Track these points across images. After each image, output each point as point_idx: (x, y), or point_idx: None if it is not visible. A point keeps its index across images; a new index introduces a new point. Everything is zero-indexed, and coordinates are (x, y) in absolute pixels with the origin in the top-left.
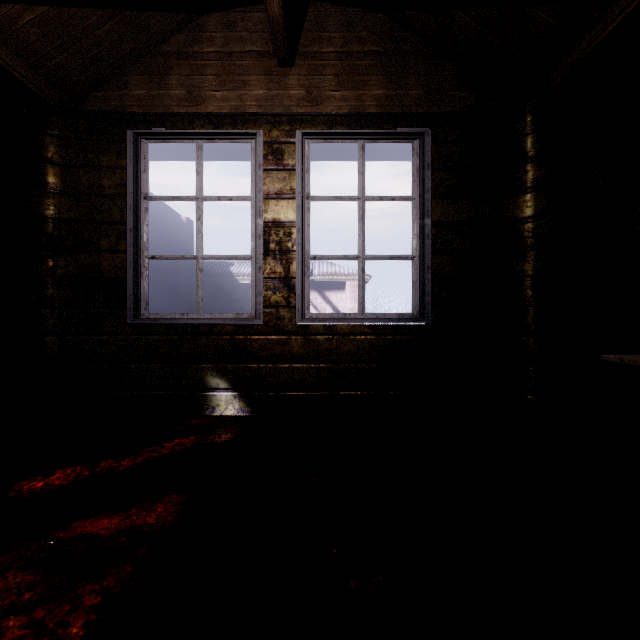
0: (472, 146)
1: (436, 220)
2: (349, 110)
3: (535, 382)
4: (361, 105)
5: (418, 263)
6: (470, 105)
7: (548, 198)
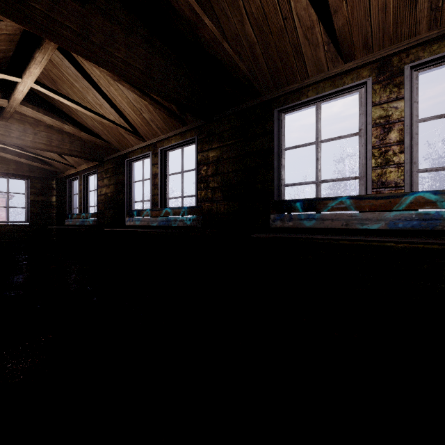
0: (42, 185)
1: (32, 200)
2: (4, 170)
3: (56, 235)
4: (8, 169)
5: (27, 209)
6: (42, 174)
7: (58, 199)
